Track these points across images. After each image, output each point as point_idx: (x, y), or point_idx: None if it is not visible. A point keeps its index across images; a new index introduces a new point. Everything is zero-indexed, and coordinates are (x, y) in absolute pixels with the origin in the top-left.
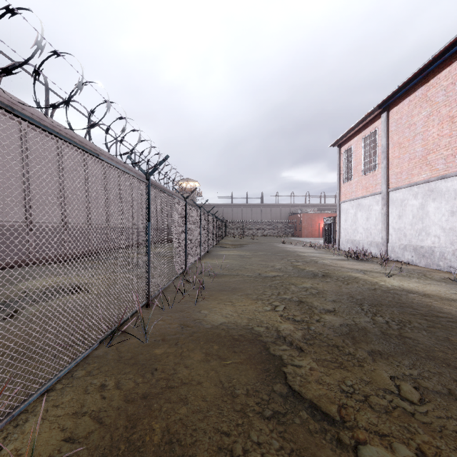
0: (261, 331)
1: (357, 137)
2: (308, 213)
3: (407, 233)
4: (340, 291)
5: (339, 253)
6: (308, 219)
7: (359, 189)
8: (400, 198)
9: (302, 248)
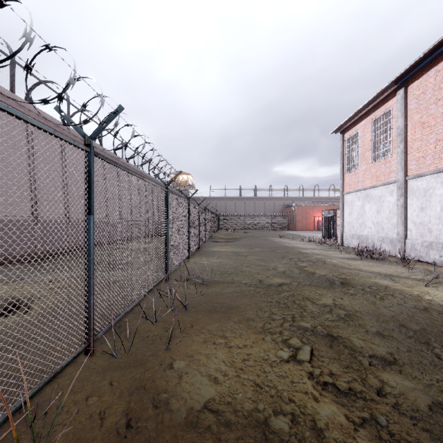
0: (286, 436)
1: (364, 120)
2: (303, 206)
3: (433, 229)
4: (380, 314)
5: (344, 249)
6: (303, 212)
7: (367, 178)
8: (424, 187)
9: (301, 244)
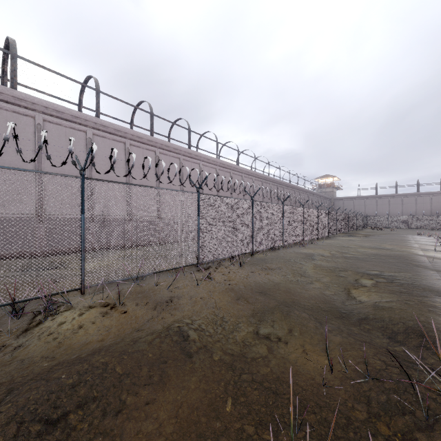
0: (317, 253)
1: None
2: None
3: None
4: (378, 252)
5: None
6: None
7: None
8: None
9: (427, 239)
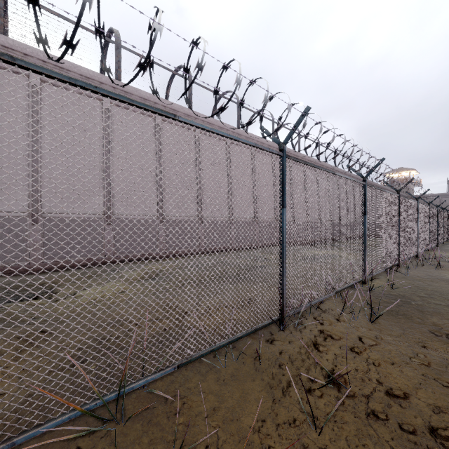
0: None
1: None
2: None
3: None
4: None
5: None
6: None
7: None
8: None
9: None
